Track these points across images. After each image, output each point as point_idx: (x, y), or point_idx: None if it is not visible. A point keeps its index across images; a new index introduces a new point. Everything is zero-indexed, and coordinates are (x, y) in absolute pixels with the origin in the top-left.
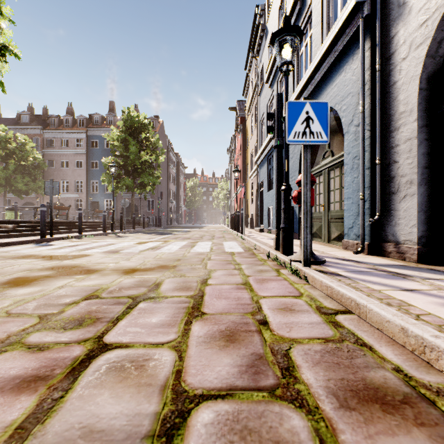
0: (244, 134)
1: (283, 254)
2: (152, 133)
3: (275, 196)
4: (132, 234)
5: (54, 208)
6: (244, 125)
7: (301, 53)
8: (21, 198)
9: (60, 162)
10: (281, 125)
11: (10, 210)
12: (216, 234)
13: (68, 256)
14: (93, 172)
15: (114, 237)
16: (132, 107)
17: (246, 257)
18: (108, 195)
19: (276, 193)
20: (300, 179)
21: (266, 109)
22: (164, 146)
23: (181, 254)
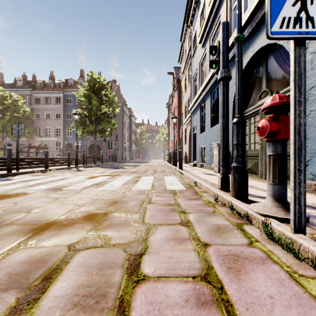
0: (179, 92)
1: (237, 199)
2: (110, 91)
3: (220, 132)
4: (91, 168)
5: (34, 147)
6: (179, 85)
7: (234, 6)
8: (14, 141)
9: (44, 114)
10: (227, 55)
11: (0, 149)
12: (158, 168)
13: (3, 195)
14: (68, 121)
15: (73, 171)
16: (94, 71)
17: (190, 199)
18: (79, 138)
19: (221, 128)
20: (271, 102)
21: (199, 66)
22: (120, 102)
23: (121, 192)
